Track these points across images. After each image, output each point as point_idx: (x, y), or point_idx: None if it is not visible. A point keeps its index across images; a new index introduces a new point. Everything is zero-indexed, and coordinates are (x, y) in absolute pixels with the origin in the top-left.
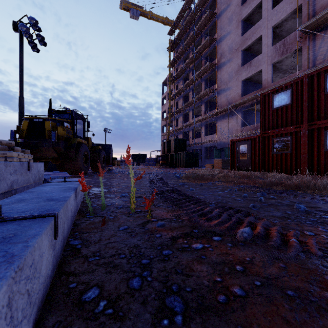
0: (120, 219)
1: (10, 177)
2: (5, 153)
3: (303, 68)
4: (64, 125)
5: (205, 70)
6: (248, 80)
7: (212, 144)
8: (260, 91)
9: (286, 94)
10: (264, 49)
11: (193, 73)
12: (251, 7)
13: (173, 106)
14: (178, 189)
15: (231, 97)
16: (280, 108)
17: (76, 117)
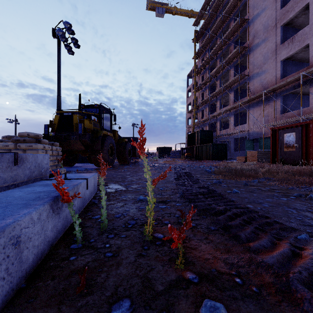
0: (122, 262)
1: None
2: (31, 145)
3: None
4: (92, 119)
5: (235, 56)
6: (289, 59)
7: (243, 134)
8: (307, 69)
9: None
10: (312, 19)
11: (221, 61)
12: None
13: (198, 98)
14: (216, 191)
15: (266, 81)
16: None
17: (103, 110)
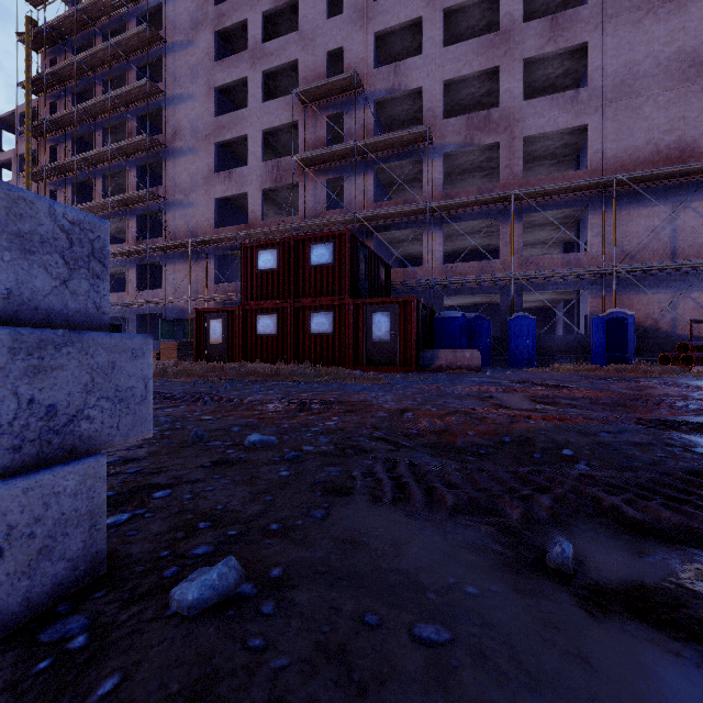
0: None
1: None
2: None
3: (300, 215)
4: None
5: (139, 148)
6: (227, 200)
7: (155, 309)
8: (246, 228)
9: (273, 254)
10: (251, 161)
11: (106, 136)
12: (231, 76)
13: None
14: None
15: (196, 222)
16: (265, 272)
17: None
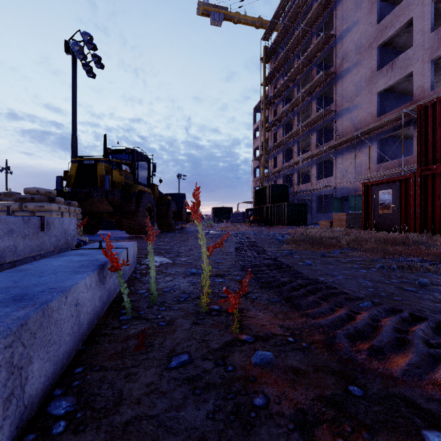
0: (177, 329)
1: None
2: (42, 206)
3: None
4: (122, 169)
5: (318, 84)
6: (389, 91)
7: (328, 191)
8: (410, 106)
9: None
10: (417, 39)
11: (299, 89)
12: None
13: (269, 140)
14: (285, 263)
15: (359, 119)
16: None
17: (138, 157)
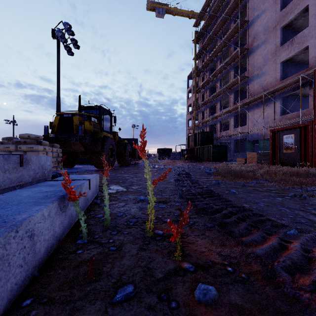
0: (125, 255)
1: None
2: (32, 147)
3: None
4: (92, 120)
5: (235, 57)
6: (289, 61)
7: (243, 136)
8: (306, 72)
9: None
10: (311, 21)
11: (221, 62)
12: None
13: (199, 99)
14: (215, 192)
15: (266, 82)
16: None
17: (103, 112)
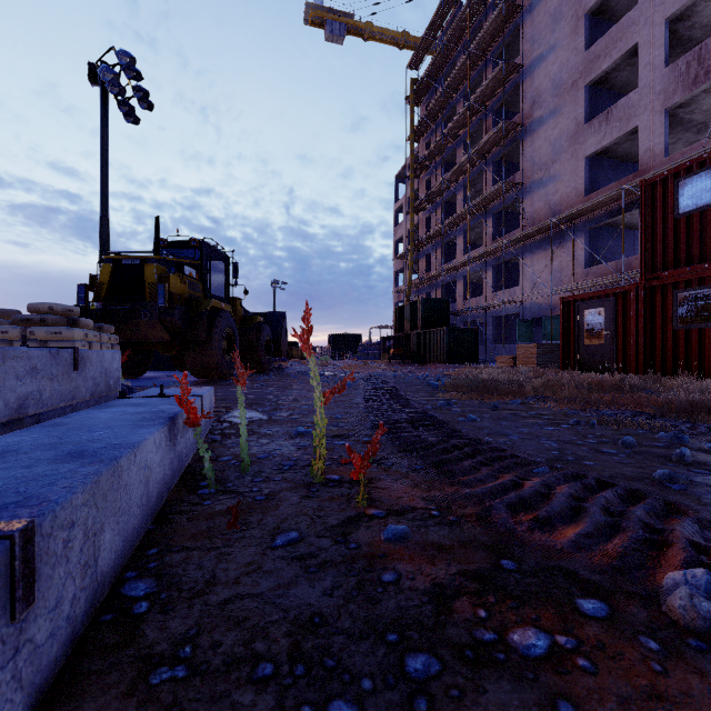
0: (282, 504)
1: (17, 385)
2: (59, 331)
3: None
4: (185, 273)
5: (495, 141)
6: (602, 155)
7: (511, 309)
8: (634, 179)
9: None
10: (644, 77)
11: (467, 149)
12: None
13: (420, 228)
14: (437, 417)
15: (558, 197)
16: (696, 214)
17: (210, 254)
